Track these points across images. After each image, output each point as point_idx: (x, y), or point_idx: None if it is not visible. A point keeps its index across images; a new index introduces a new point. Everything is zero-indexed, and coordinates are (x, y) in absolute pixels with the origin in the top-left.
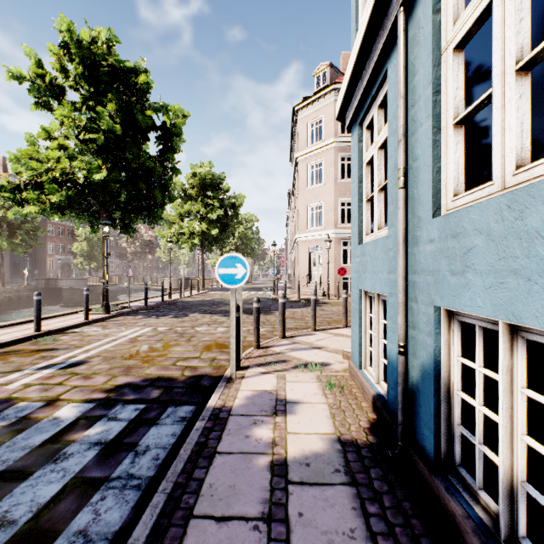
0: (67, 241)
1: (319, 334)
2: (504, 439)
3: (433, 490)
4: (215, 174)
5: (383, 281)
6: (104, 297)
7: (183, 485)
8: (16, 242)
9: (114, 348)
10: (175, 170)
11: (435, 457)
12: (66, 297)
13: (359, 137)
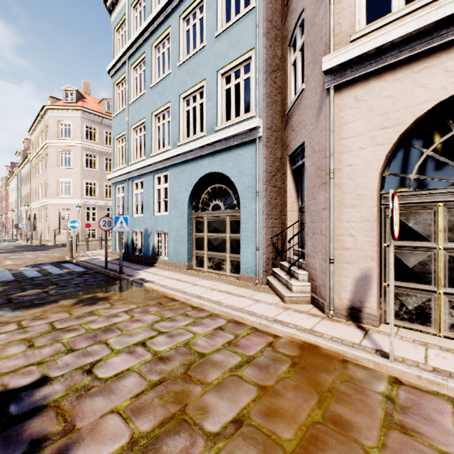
0: None
1: (91, 251)
2: (139, 243)
3: (132, 256)
4: None
5: None
6: None
7: (89, 263)
8: None
9: None
10: None
11: (132, 252)
12: None
13: (116, 189)
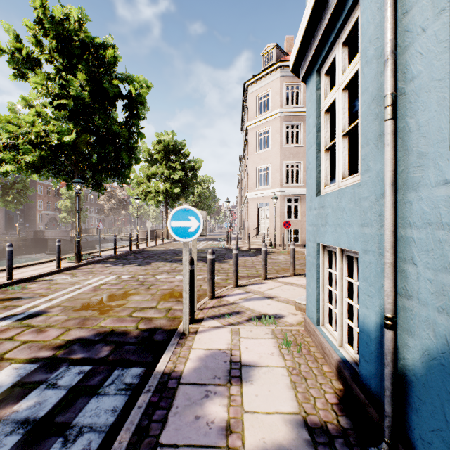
0: (54, 199)
1: (269, 283)
2: None
3: None
4: (177, 141)
5: (353, 236)
6: (76, 248)
7: None
8: (8, 200)
9: (76, 296)
10: (140, 134)
11: None
12: (51, 246)
13: (317, 84)
